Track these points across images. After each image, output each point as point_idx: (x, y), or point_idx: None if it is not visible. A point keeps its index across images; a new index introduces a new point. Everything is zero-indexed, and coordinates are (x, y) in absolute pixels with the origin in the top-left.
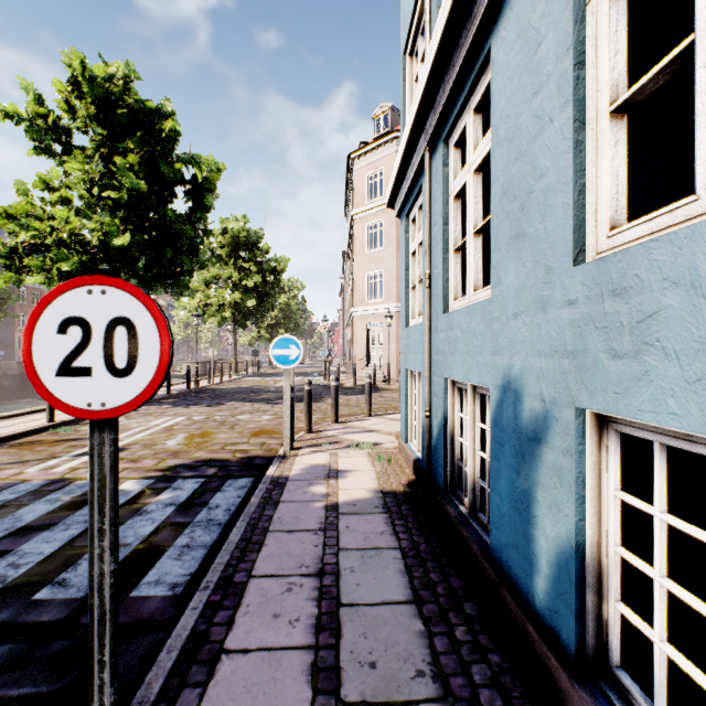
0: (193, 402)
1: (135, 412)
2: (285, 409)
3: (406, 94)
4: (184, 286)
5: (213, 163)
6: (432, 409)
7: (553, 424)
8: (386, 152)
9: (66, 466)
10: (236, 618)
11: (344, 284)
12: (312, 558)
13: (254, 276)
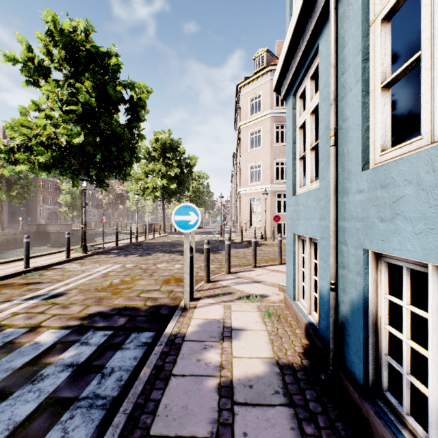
0: (131, 252)
1: (89, 259)
2: (185, 268)
3: None
4: (127, 174)
5: (144, 88)
6: (339, 282)
7: None
8: (263, 81)
9: (11, 310)
10: None
11: (234, 174)
12: None
13: (175, 168)
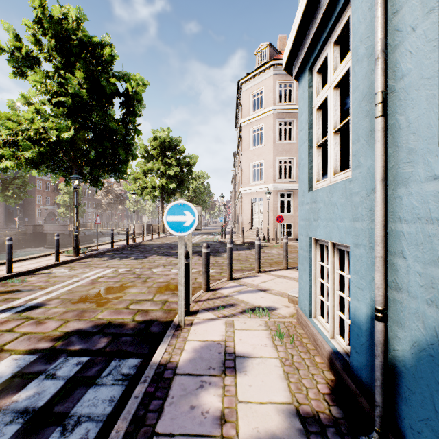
0: (126, 255)
1: (80, 263)
2: (179, 277)
3: None
4: (123, 172)
5: (140, 81)
6: (389, 309)
7: None
8: (265, 76)
9: None
10: None
11: (235, 174)
12: None
13: (174, 167)
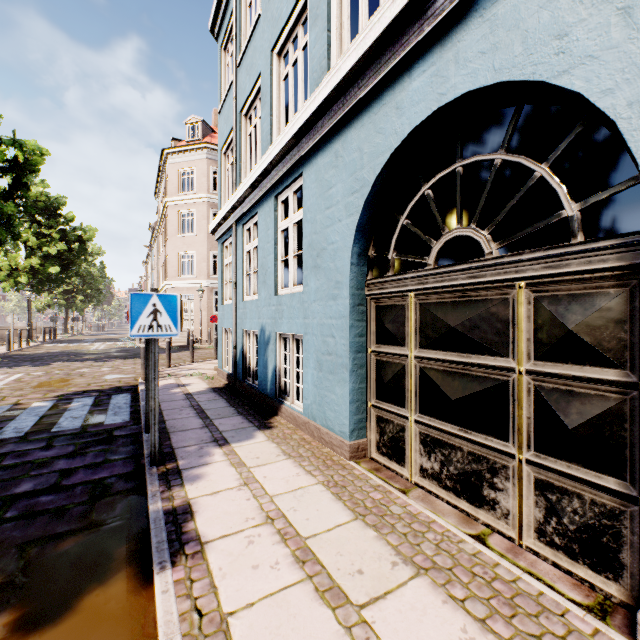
0: (12, 364)
1: None
2: None
3: (222, 173)
4: None
5: (36, 147)
6: (237, 345)
7: (271, 338)
8: (198, 157)
9: None
10: (165, 416)
11: (151, 254)
12: (187, 404)
13: (58, 243)
